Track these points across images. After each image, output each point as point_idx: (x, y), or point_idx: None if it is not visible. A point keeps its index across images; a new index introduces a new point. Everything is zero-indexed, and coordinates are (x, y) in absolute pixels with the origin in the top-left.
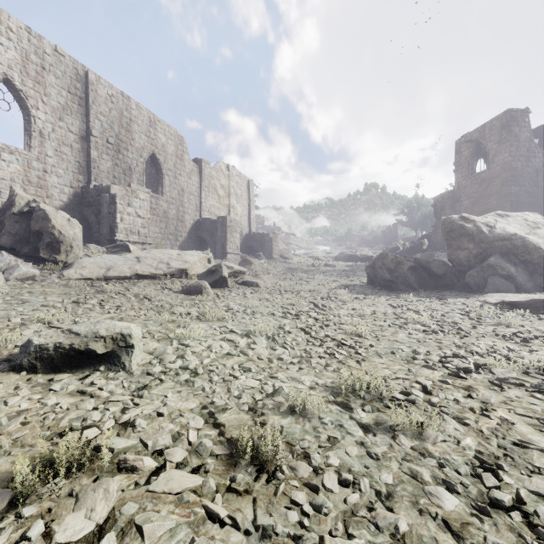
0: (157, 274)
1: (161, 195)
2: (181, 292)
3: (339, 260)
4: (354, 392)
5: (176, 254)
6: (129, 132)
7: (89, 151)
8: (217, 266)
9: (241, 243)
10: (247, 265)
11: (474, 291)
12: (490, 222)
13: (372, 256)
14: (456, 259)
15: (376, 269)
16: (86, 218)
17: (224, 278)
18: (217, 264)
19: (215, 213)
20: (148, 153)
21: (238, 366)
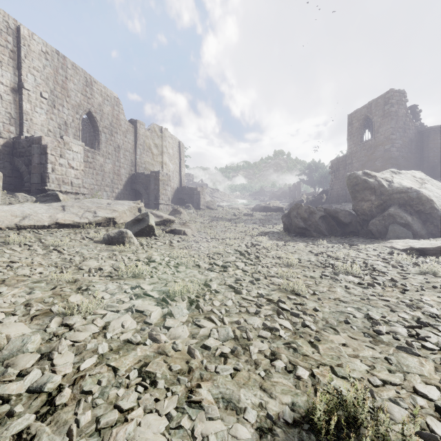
0: (81, 223)
1: (98, 150)
2: (102, 242)
3: (256, 211)
4: (337, 437)
5: (106, 203)
6: (65, 89)
7: (21, 103)
8: (143, 215)
9: (173, 195)
10: (177, 214)
11: (377, 237)
12: (388, 177)
13: (282, 207)
14: (360, 209)
15: (291, 218)
16: (18, 169)
17: (151, 226)
18: (143, 213)
19: (149, 169)
20: (84, 110)
21: (138, 372)
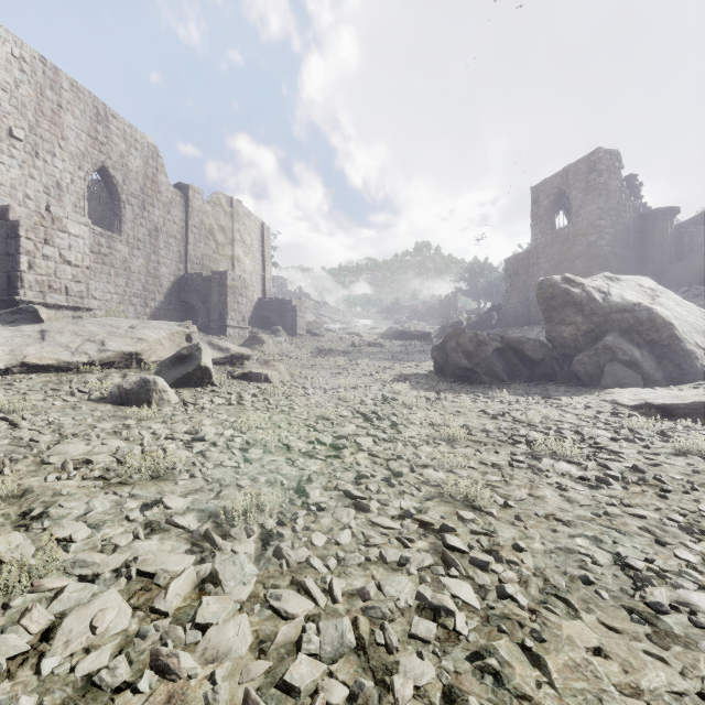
0: (74, 363)
1: (119, 235)
2: (107, 401)
3: (387, 338)
4: None
5: (127, 326)
6: (57, 125)
7: None
8: (191, 348)
9: (252, 313)
10: (257, 345)
11: (585, 383)
12: (602, 286)
13: (430, 332)
14: (559, 338)
15: (447, 352)
16: None
17: (205, 369)
18: (191, 345)
19: (210, 268)
20: (93, 164)
21: None
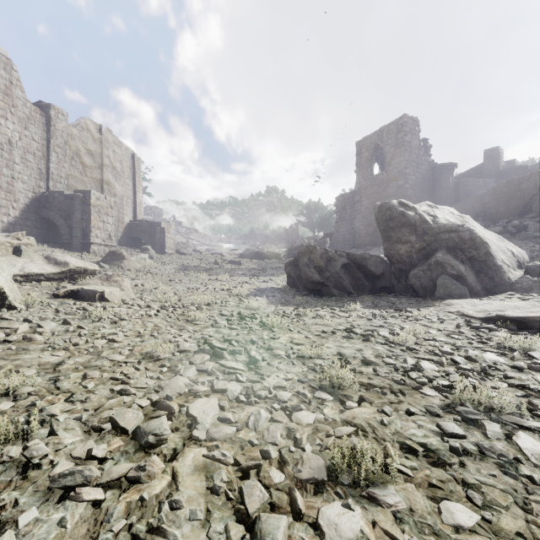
0: None
1: None
2: None
3: (245, 257)
4: None
5: None
6: None
7: None
8: None
9: (122, 233)
10: (116, 261)
11: (420, 295)
12: (430, 210)
13: (279, 253)
14: (396, 255)
15: (300, 267)
16: None
17: None
18: None
19: (77, 188)
20: None
21: None
